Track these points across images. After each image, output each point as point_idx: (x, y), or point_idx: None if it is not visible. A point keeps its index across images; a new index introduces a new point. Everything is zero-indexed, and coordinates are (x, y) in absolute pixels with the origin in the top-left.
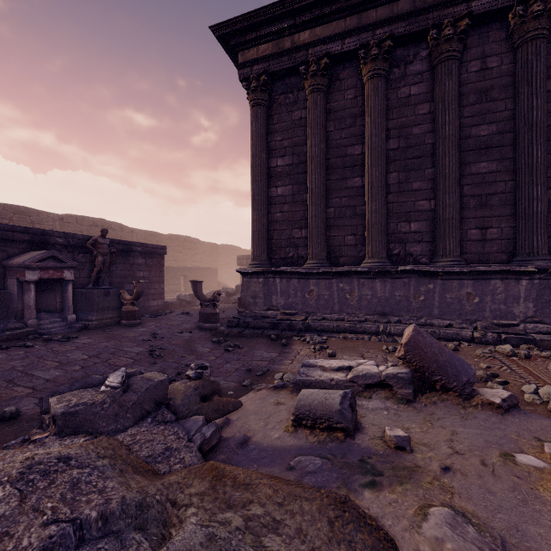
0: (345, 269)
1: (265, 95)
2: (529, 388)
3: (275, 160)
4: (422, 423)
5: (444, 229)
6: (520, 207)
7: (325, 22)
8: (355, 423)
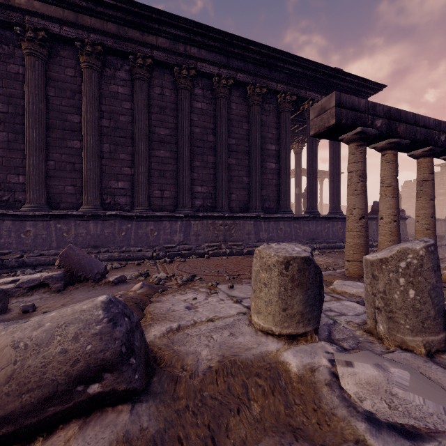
0: (62, 213)
1: None
2: (155, 276)
3: None
4: (59, 299)
5: (139, 188)
6: (179, 180)
7: (43, 1)
8: (4, 309)
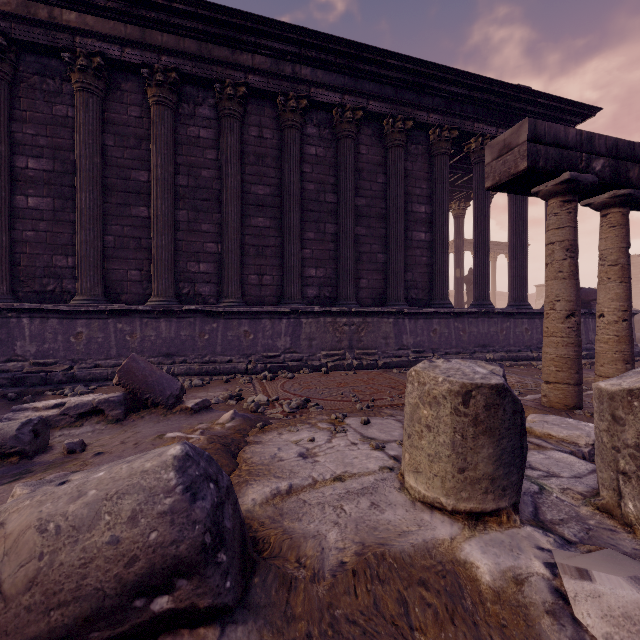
0: (124, 308)
1: (5, 65)
2: (251, 399)
3: (23, 159)
4: (118, 433)
5: (228, 272)
6: (284, 260)
7: (99, 14)
8: (43, 446)
